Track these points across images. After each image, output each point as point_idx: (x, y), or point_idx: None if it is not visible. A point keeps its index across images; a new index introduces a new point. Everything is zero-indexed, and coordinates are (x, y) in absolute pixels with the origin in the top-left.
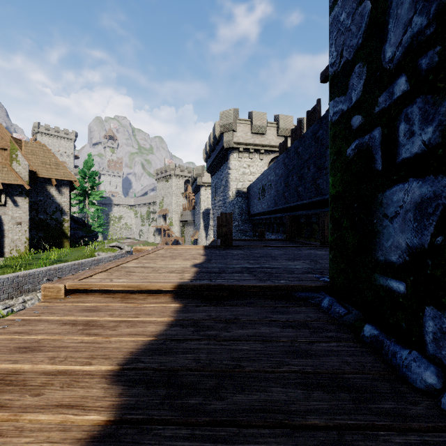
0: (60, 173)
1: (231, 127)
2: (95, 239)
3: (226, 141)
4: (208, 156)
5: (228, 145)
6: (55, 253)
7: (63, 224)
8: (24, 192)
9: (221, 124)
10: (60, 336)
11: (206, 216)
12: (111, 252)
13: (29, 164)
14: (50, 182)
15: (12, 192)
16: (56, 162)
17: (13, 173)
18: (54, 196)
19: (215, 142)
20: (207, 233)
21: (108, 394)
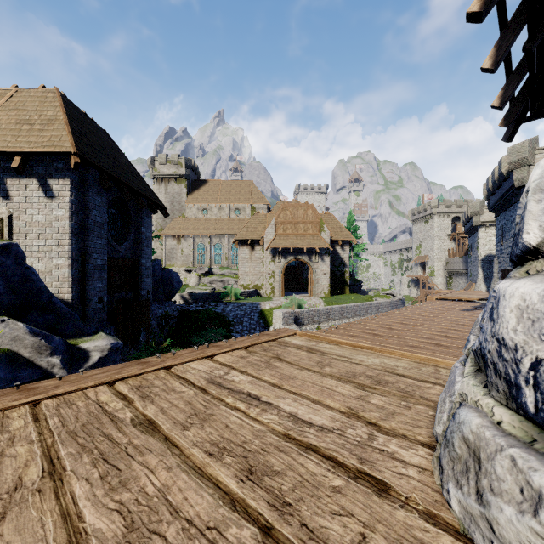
0: (343, 235)
1: (525, 162)
2: (360, 288)
3: (518, 178)
4: (491, 193)
5: (520, 184)
6: (344, 296)
7: (345, 275)
8: (327, 252)
9: (510, 161)
10: (449, 304)
11: (487, 264)
12: (386, 298)
13: (330, 232)
14: (337, 243)
15: (321, 253)
16: (339, 226)
17: (322, 240)
18: (339, 253)
19: (501, 179)
20: (488, 286)
21: (471, 307)
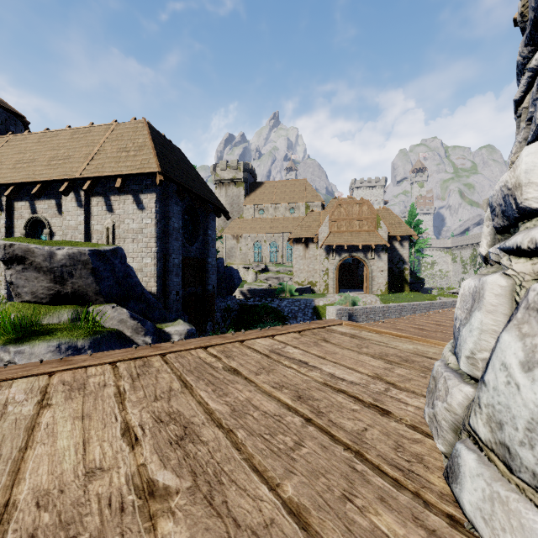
0: (402, 230)
1: None
2: (422, 286)
3: None
4: None
5: None
6: (403, 294)
7: (404, 272)
8: (384, 249)
9: None
10: None
11: None
12: (451, 298)
13: (387, 228)
14: (395, 239)
15: (378, 250)
16: (398, 222)
17: (379, 237)
18: (398, 249)
19: None
20: None
21: None
